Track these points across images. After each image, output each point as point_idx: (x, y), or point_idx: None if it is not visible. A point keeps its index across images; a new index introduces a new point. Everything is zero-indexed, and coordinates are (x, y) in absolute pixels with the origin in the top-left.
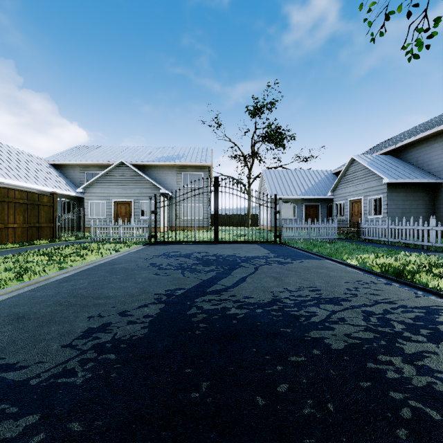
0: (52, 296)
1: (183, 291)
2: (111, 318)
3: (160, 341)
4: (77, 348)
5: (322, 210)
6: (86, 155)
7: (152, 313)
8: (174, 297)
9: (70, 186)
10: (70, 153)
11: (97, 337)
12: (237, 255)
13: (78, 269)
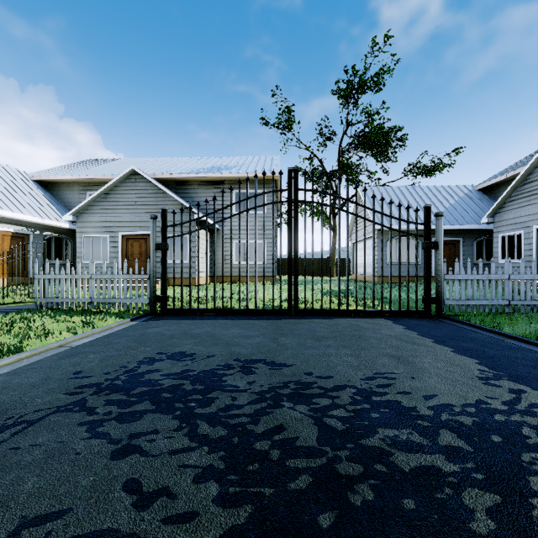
0: None
1: None
2: None
3: None
4: None
5: (464, 249)
6: (90, 168)
7: None
8: None
9: (63, 214)
10: (69, 166)
11: None
12: (393, 398)
13: None
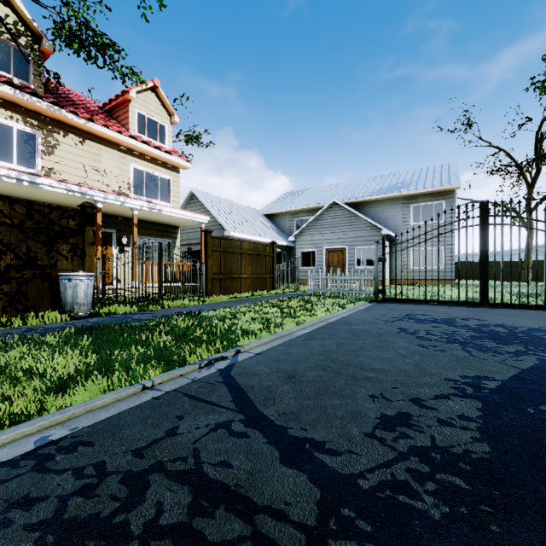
0: (308, 356)
1: (496, 384)
2: (405, 406)
3: (540, 482)
4: (388, 444)
5: None
6: (295, 201)
7: (469, 413)
8: (488, 391)
9: (282, 235)
10: (280, 201)
11: (405, 434)
12: None
13: (313, 326)
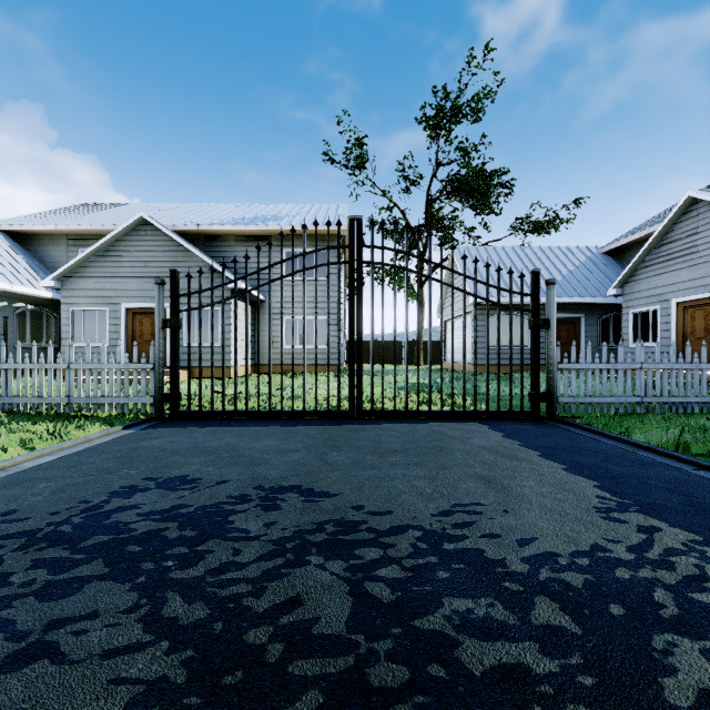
0: None
1: None
2: None
3: None
4: None
5: (587, 330)
6: (85, 215)
7: None
8: None
9: (43, 278)
10: (55, 213)
11: None
12: (473, 545)
13: None
